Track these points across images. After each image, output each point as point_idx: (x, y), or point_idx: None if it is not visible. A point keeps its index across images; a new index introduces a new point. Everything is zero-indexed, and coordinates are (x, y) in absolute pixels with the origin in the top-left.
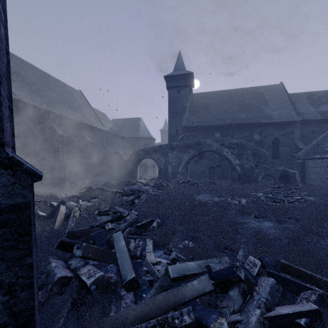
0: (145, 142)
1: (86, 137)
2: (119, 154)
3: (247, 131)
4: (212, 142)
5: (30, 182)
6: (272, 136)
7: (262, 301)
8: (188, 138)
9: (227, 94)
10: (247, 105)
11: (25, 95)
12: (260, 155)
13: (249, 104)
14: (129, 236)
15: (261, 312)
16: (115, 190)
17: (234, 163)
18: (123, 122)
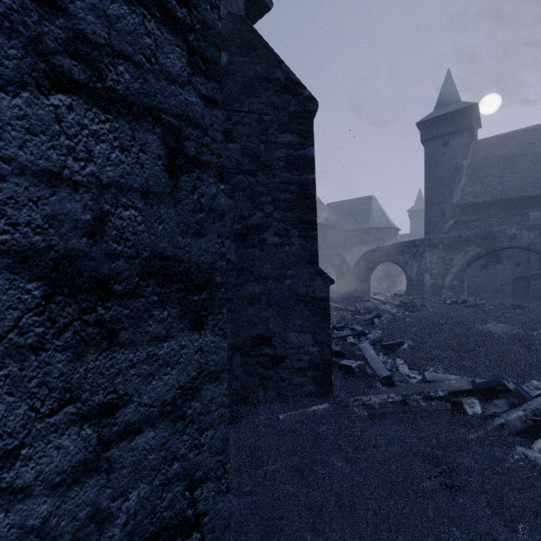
0: (381, 235)
1: None
2: (341, 256)
3: None
4: (520, 230)
5: (329, 284)
6: None
7: (529, 408)
8: (465, 224)
9: None
10: None
11: None
12: None
13: None
14: None
15: (525, 414)
16: (343, 306)
17: None
18: (345, 206)
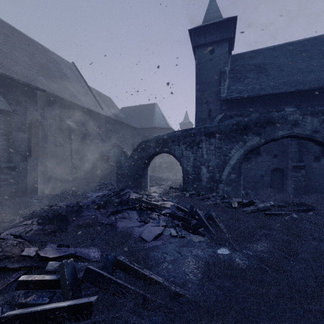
0: (161, 133)
1: (68, 120)
2: (121, 147)
3: None
4: (303, 116)
5: None
6: None
7: None
8: (231, 119)
9: (297, 46)
10: None
11: None
12: None
13: None
14: None
15: None
16: (45, 256)
17: None
18: (135, 110)
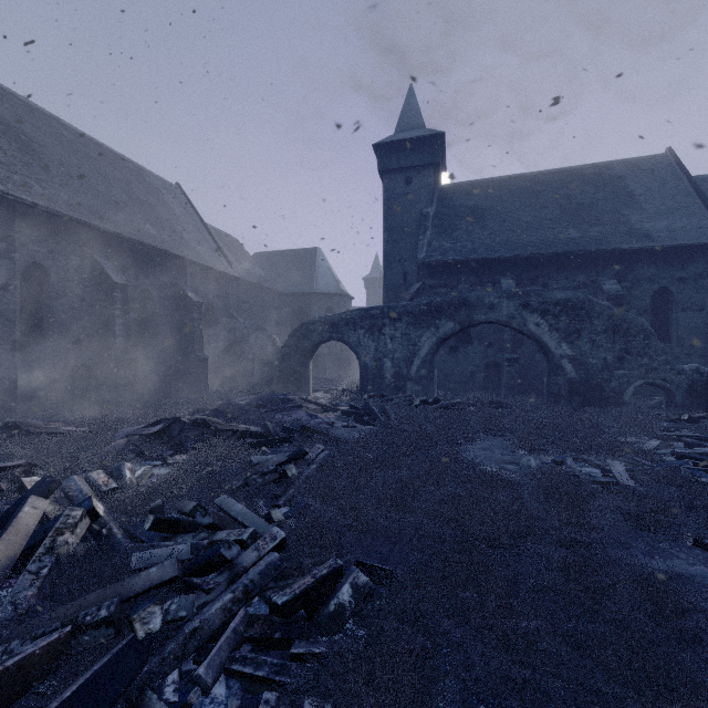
0: (329, 303)
1: (187, 290)
2: (266, 330)
3: (585, 273)
4: (499, 299)
5: None
6: (653, 283)
7: None
8: (432, 291)
9: (530, 183)
10: (582, 207)
11: (29, 183)
12: (631, 332)
13: (588, 205)
14: (238, 661)
15: None
16: (243, 427)
17: (557, 353)
18: (280, 259)
